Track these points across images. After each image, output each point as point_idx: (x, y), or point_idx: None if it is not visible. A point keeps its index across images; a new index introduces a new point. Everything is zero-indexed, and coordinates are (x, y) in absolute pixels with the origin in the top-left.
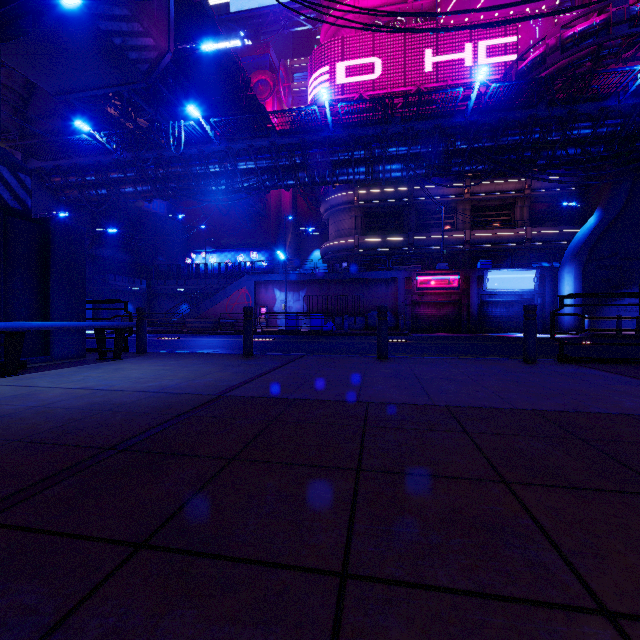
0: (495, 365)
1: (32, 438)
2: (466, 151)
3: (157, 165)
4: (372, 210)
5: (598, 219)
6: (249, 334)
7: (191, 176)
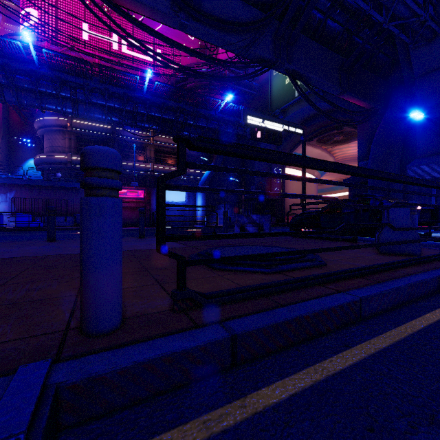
0: None
1: None
2: (145, 115)
3: None
4: (84, 136)
5: None
6: None
7: None
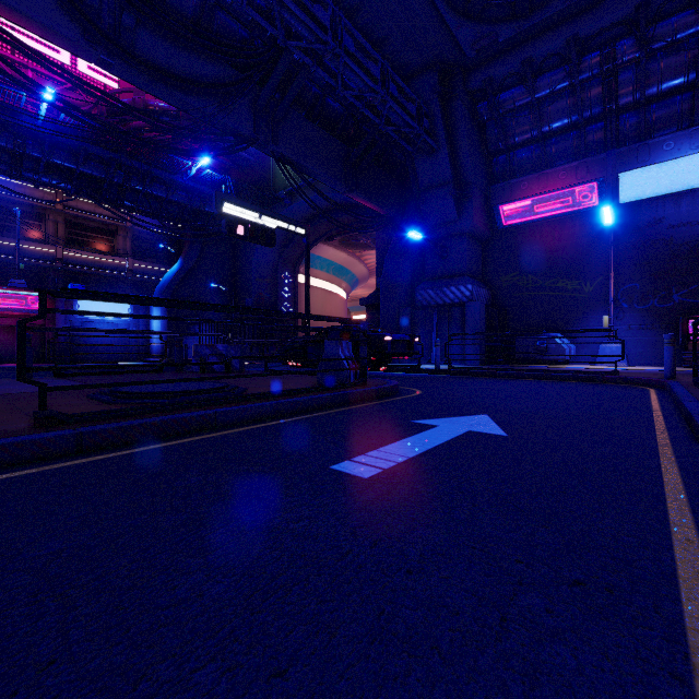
0: None
1: None
2: (42, 161)
3: None
4: None
5: (180, 266)
6: None
7: None
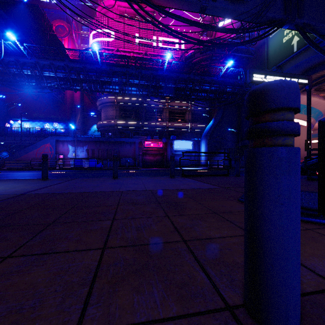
0: (158, 178)
1: None
2: (164, 87)
3: None
4: (124, 107)
5: (213, 122)
6: (45, 168)
7: (9, 74)
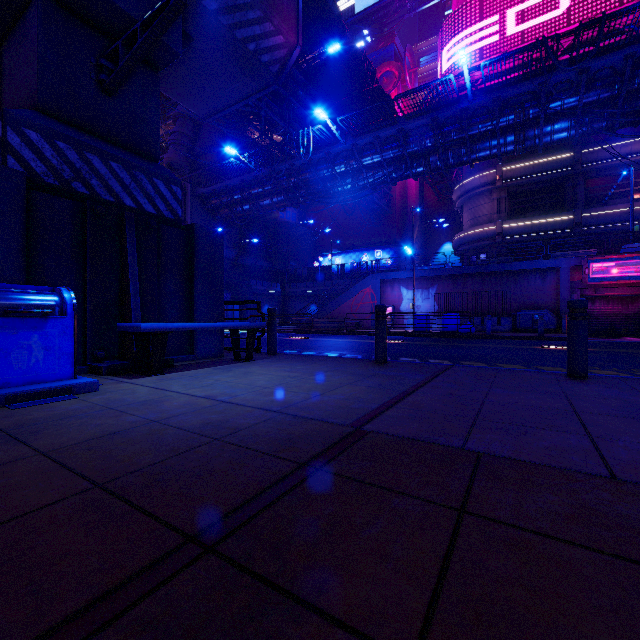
0: None
1: (117, 484)
2: None
3: (289, 175)
4: (520, 188)
5: None
6: (382, 337)
7: (318, 180)
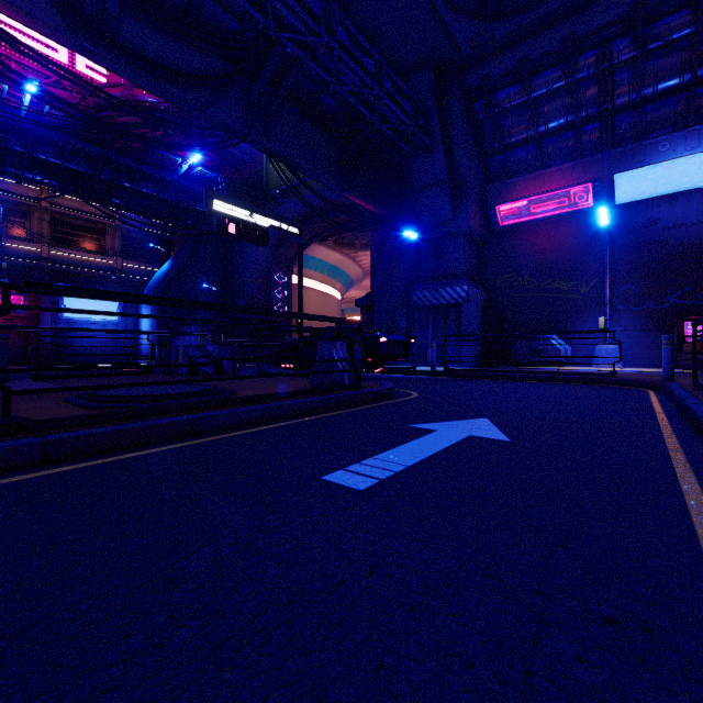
0: None
1: None
2: (25, 156)
3: None
4: None
5: (170, 266)
6: None
7: None
